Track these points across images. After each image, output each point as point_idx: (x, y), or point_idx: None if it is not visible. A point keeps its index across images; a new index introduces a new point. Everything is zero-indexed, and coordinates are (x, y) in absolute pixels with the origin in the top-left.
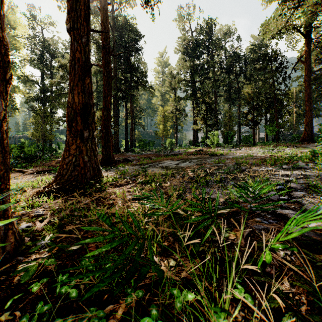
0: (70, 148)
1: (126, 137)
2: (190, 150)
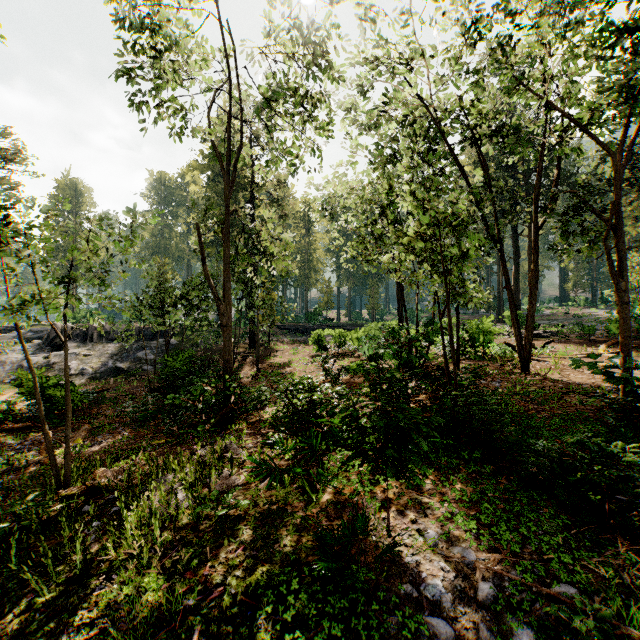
0: None
1: None
2: (556, 311)
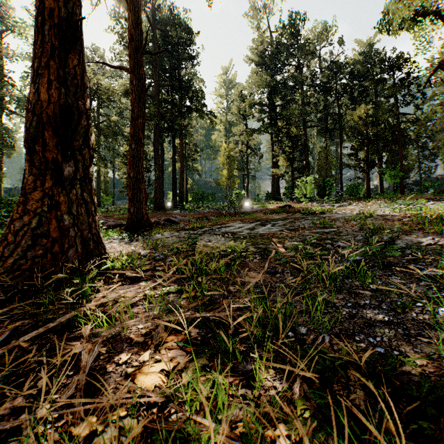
0: (28, 197)
1: (173, 187)
2: (269, 206)
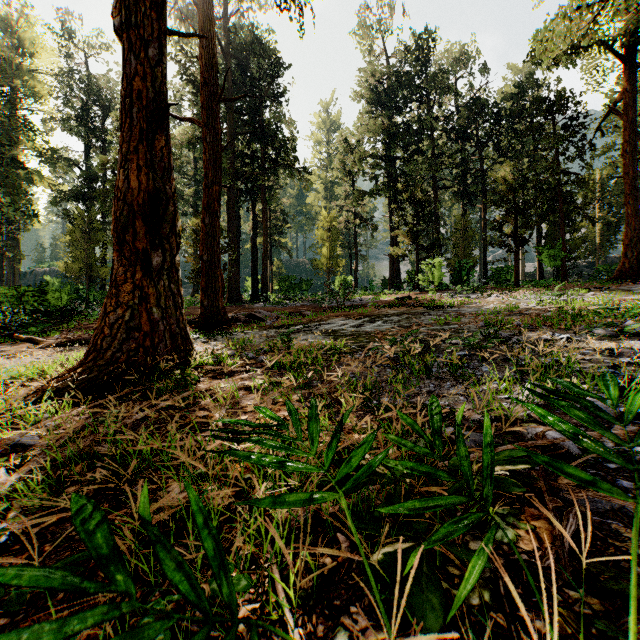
0: (119, 289)
1: (253, 271)
2: (384, 297)
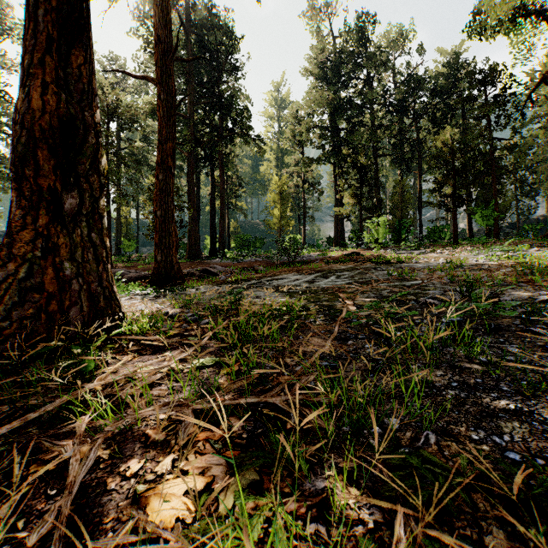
0: (14, 238)
1: (212, 230)
2: (331, 253)
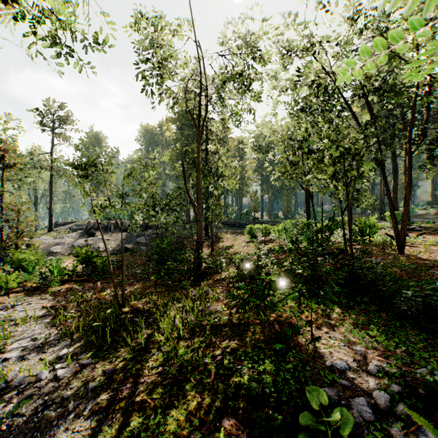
0: None
1: None
2: (428, 212)
